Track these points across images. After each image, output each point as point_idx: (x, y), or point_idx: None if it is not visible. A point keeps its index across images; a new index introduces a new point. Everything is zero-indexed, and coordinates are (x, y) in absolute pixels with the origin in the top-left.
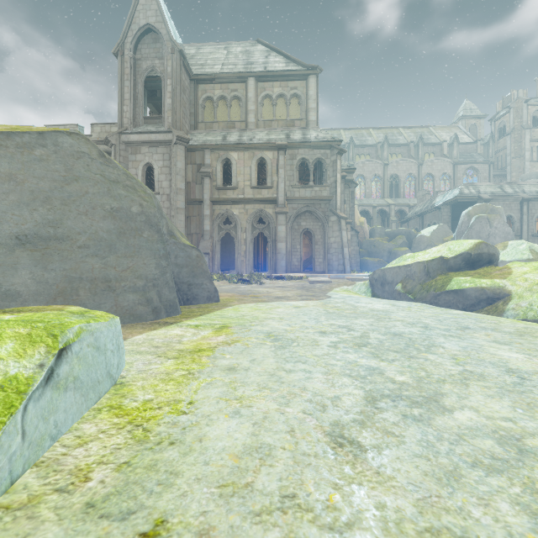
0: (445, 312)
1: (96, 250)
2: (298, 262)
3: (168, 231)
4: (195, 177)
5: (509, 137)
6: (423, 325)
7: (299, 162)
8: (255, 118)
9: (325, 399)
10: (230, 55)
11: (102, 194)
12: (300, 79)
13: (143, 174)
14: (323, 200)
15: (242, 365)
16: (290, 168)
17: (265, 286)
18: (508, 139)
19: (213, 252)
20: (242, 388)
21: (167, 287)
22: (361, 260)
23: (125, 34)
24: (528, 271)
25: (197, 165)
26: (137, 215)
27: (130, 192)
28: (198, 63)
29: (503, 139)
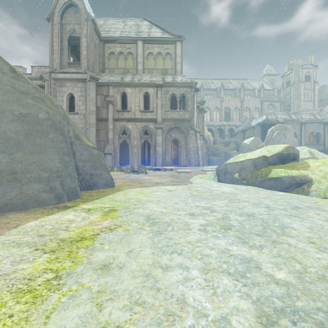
0: (273, 193)
1: (3, 147)
2: (170, 159)
3: (75, 135)
4: (103, 104)
5: (292, 87)
6: (265, 205)
7: (170, 96)
8: (143, 67)
9: (212, 325)
10: (126, 26)
11: (11, 102)
12: (171, 43)
13: (67, 100)
14: (185, 120)
15: (118, 260)
16: (165, 99)
17: (148, 175)
18: (292, 88)
19: (114, 153)
20: (109, 306)
21: (69, 178)
22: (208, 158)
23: (54, 6)
24: (320, 165)
25: (104, 95)
26: (43, 120)
27: (38, 102)
28: (105, 30)
29: (289, 88)
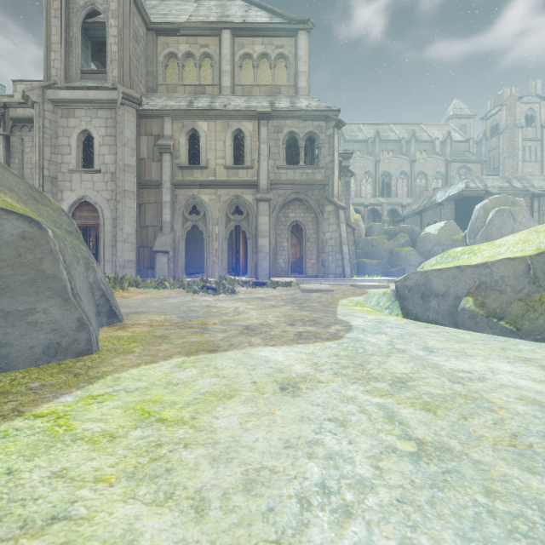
0: None
1: None
2: (285, 264)
3: None
4: (151, 153)
5: (502, 136)
6: None
7: (287, 137)
8: (232, 82)
9: None
10: (201, 7)
11: None
12: (287, 35)
13: (78, 145)
14: (316, 185)
15: None
16: (275, 144)
17: (237, 297)
18: (501, 138)
19: (175, 250)
20: None
21: None
22: (357, 261)
23: None
24: None
25: (155, 136)
26: None
27: None
28: (160, 12)
29: (496, 138)
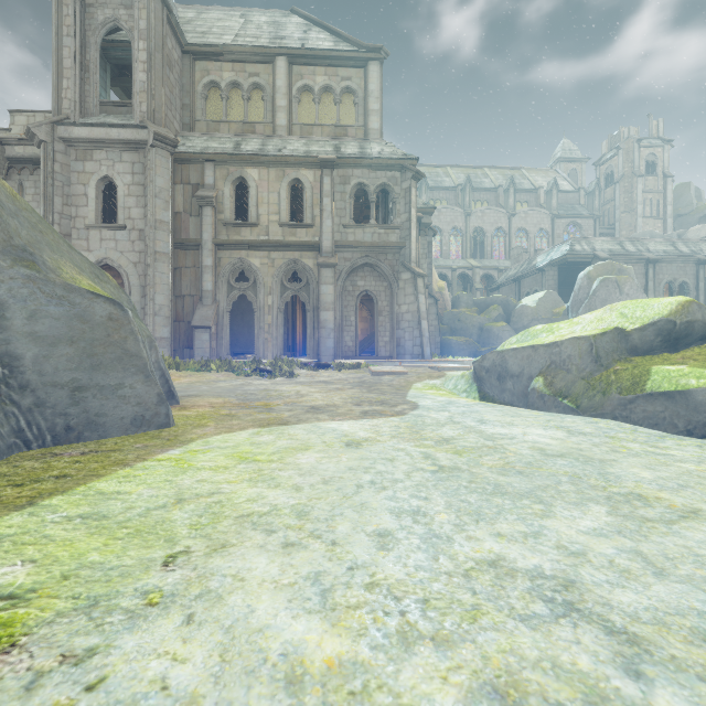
0: None
1: None
2: (353, 342)
3: (8, 247)
4: (189, 205)
5: (618, 186)
6: None
7: (355, 189)
8: (288, 120)
9: None
10: (250, 24)
11: None
12: (356, 65)
13: (97, 195)
14: (390, 248)
15: None
16: (341, 197)
17: (297, 380)
18: (617, 189)
19: (218, 325)
20: None
21: None
22: (441, 339)
23: None
24: None
25: (193, 185)
26: None
27: None
28: (198, 30)
29: (611, 188)
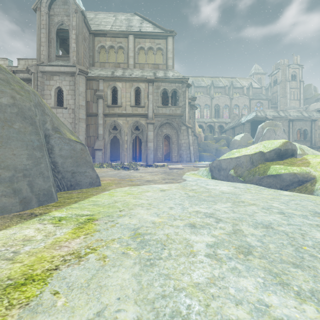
0: (278, 193)
1: None
2: (161, 155)
3: (53, 127)
4: (92, 98)
5: (279, 85)
6: (278, 211)
7: (162, 91)
8: (134, 62)
9: None
10: (117, 20)
11: None
12: (162, 38)
13: (55, 94)
14: (177, 116)
15: None
16: (156, 94)
17: (139, 171)
18: (279, 87)
19: (105, 148)
20: None
21: (41, 177)
22: (199, 154)
23: None
24: None
25: (94, 90)
26: (7, 106)
27: (1, 83)
28: (95, 23)
29: (276, 86)
